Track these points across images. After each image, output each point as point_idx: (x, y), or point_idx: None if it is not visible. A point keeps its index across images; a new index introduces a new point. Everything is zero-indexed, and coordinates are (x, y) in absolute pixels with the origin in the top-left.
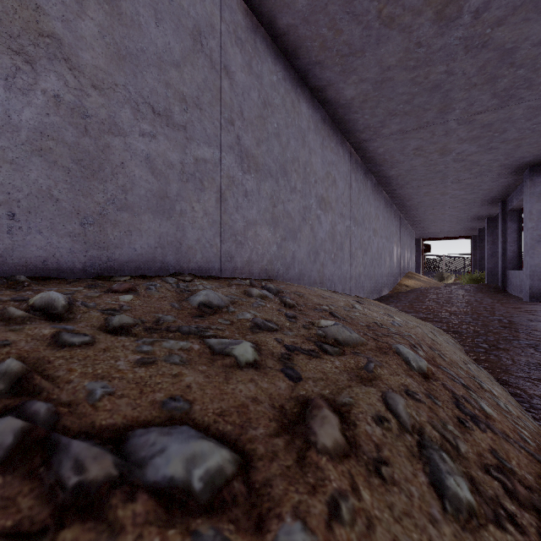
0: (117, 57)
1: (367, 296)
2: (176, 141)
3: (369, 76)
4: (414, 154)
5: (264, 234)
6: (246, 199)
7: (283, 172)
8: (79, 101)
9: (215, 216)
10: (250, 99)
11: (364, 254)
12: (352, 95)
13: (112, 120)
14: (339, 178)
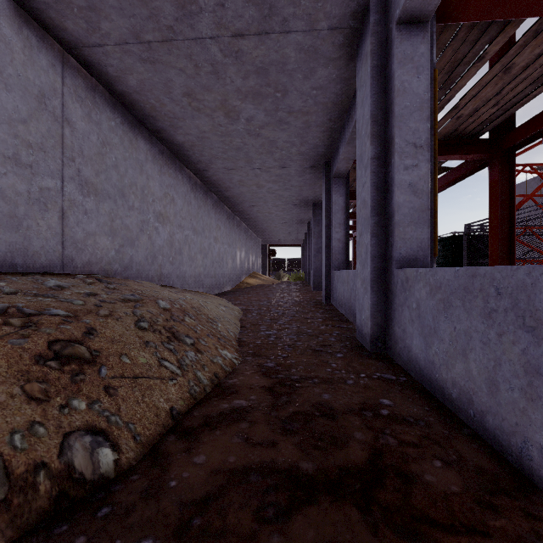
0: None
1: (207, 291)
2: (23, 176)
3: (192, 133)
4: (240, 184)
5: (103, 242)
6: (86, 216)
7: (121, 195)
8: None
9: (58, 230)
10: (90, 141)
11: (205, 257)
12: (182, 140)
13: None
14: (178, 197)
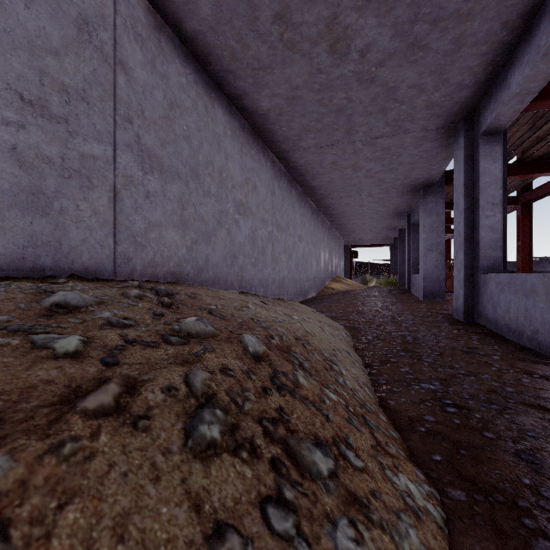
0: None
1: (292, 298)
2: (54, 134)
3: (281, 92)
4: (331, 168)
5: (170, 236)
6: (148, 200)
7: (194, 175)
8: None
9: (108, 216)
10: (153, 98)
11: (289, 258)
12: (267, 107)
13: None
14: (260, 185)
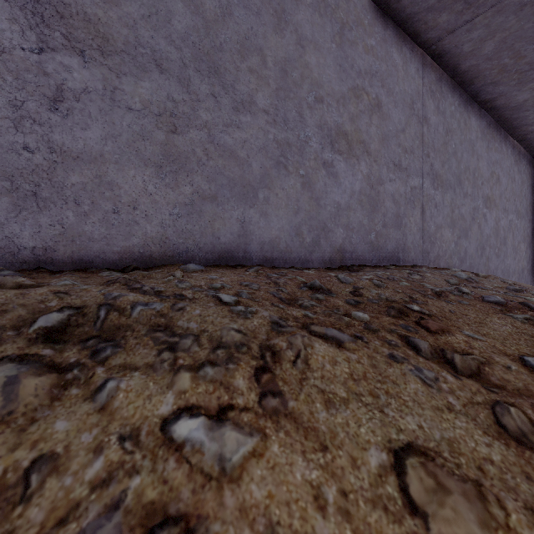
0: (381, 140)
1: None
2: (402, 179)
3: None
4: None
5: (446, 235)
6: (435, 210)
7: (458, 182)
8: (370, 171)
9: (420, 225)
10: (438, 133)
11: (527, 247)
12: (525, 98)
13: (380, 177)
14: (502, 175)
